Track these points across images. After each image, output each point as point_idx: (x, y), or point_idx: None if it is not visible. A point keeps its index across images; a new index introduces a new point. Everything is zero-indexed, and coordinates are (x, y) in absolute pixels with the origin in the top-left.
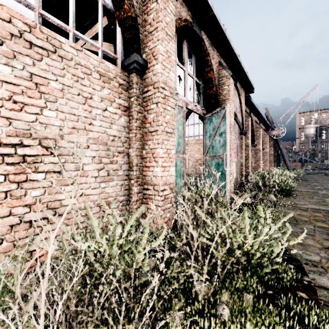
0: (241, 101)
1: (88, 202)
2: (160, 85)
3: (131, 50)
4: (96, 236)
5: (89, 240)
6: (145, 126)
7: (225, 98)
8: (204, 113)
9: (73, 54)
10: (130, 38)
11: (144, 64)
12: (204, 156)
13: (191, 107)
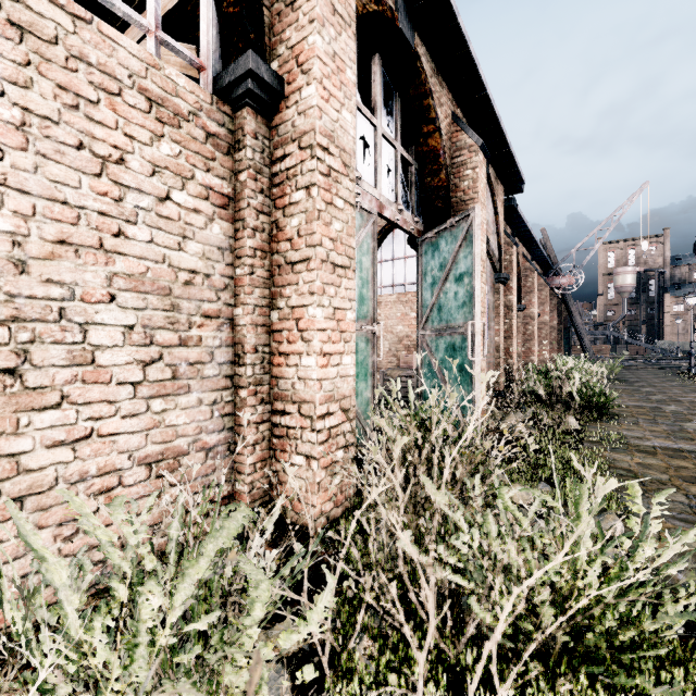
0: (497, 209)
1: (110, 454)
2: (316, 140)
3: (241, 47)
4: (66, 619)
5: (43, 633)
6: (278, 249)
7: (468, 198)
8: (419, 230)
9: (60, 25)
10: (237, 14)
11: (274, 84)
12: (419, 329)
13: (391, 215)
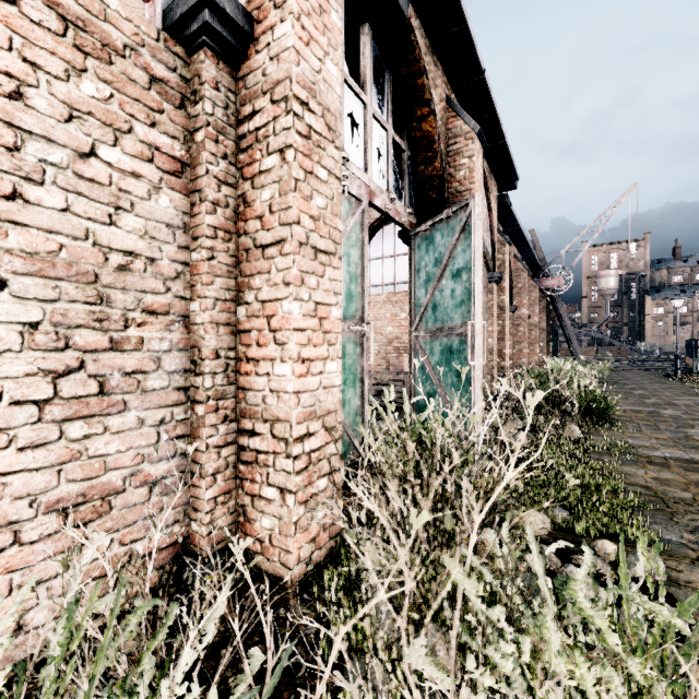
0: (491, 205)
1: None
2: (292, 90)
3: None
4: None
5: None
6: (246, 229)
7: (464, 189)
8: (412, 223)
9: None
10: None
11: (239, 21)
12: (412, 330)
13: (382, 204)
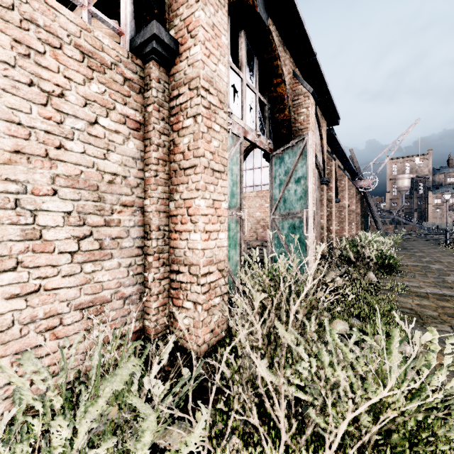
0: (322, 135)
1: (53, 303)
2: (200, 83)
3: (148, 19)
4: None
5: None
6: (175, 159)
7: (303, 127)
8: (271, 149)
9: None
10: None
11: (171, 45)
12: (271, 214)
13: (252, 138)
